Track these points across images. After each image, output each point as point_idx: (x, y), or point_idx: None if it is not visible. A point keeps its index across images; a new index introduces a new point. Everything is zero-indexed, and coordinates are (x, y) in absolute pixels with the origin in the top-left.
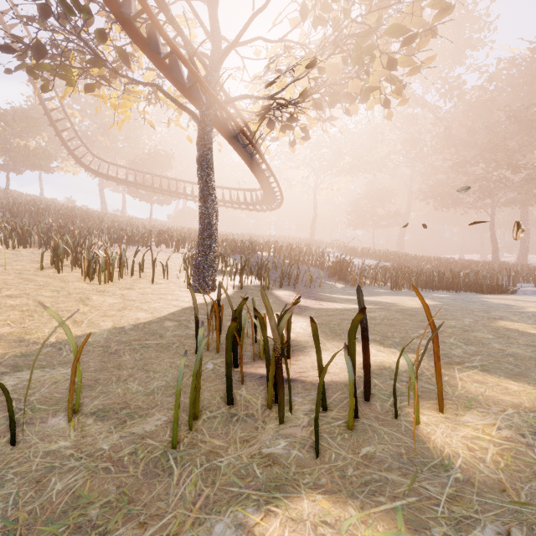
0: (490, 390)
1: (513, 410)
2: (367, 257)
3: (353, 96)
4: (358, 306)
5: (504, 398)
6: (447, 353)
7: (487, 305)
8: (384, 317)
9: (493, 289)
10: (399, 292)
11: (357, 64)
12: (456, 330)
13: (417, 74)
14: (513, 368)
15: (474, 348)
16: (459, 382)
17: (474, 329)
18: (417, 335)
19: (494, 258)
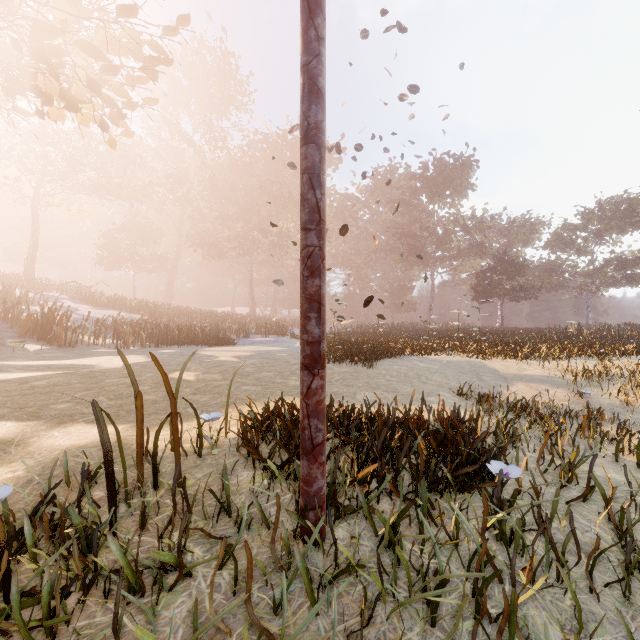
0: (66, 439)
1: (60, 452)
2: (114, 307)
3: (48, 97)
4: (30, 375)
5: (70, 443)
6: (77, 412)
7: (193, 358)
8: (52, 384)
9: (217, 342)
10: (123, 351)
11: (37, 59)
12: (121, 387)
13: (186, 106)
14: (124, 413)
15: (113, 402)
16: (44, 439)
17: (141, 383)
18: (68, 399)
19: (253, 311)
